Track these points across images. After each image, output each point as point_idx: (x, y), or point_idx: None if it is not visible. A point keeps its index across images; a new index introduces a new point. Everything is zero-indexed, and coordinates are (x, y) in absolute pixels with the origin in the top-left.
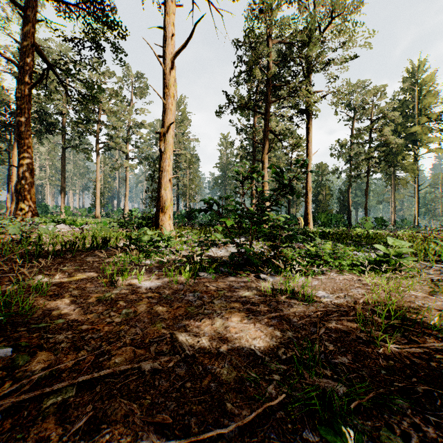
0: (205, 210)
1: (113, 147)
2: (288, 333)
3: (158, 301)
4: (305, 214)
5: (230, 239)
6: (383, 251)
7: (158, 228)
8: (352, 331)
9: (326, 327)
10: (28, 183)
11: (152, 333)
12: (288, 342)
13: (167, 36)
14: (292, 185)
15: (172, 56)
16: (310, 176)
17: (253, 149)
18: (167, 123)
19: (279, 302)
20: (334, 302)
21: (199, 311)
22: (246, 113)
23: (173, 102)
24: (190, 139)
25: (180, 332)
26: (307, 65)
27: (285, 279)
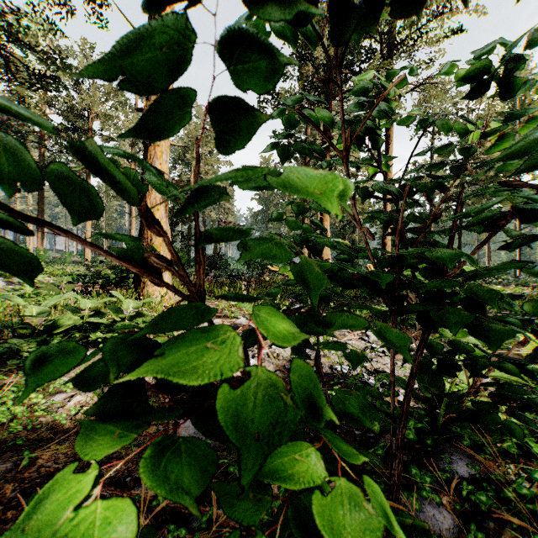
0: None
1: None
2: None
3: None
4: None
5: None
6: None
7: (138, 287)
8: None
9: None
10: None
11: None
12: None
13: None
14: None
15: None
16: (389, 205)
17: None
18: None
19: None
20: None
21: None
22: None
23: None
24: (221, 162)
25: None
26: (388, 39)
27: None
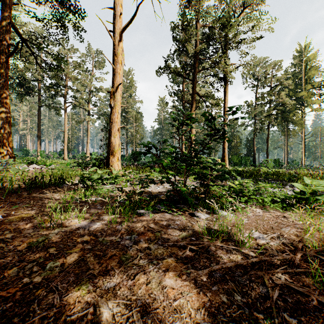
0: (143, 153)
1: (78, 106)
2: (236, 296)
3: (92, 247)
4: (223, 157)
5: (167, 179)
6: (301, 189)
7: (108, 167)
8: (310, 293)
9: (276, 285)
10: (7, 132)
11: (73, 302)
12: (240, 316)
13: (116, 14)
14: (223, 130)
15: (120, 31)
16: (226, 127)
17: (183, 107)
18: (115, 84)
19: (217, 246)
20: (271, 245)
21: (133, 262)
22: (177, 81)
23: (121, 68)
24: (136, 100)
25: (107, 299)
26: (224, 43)
27: (217, 217)
